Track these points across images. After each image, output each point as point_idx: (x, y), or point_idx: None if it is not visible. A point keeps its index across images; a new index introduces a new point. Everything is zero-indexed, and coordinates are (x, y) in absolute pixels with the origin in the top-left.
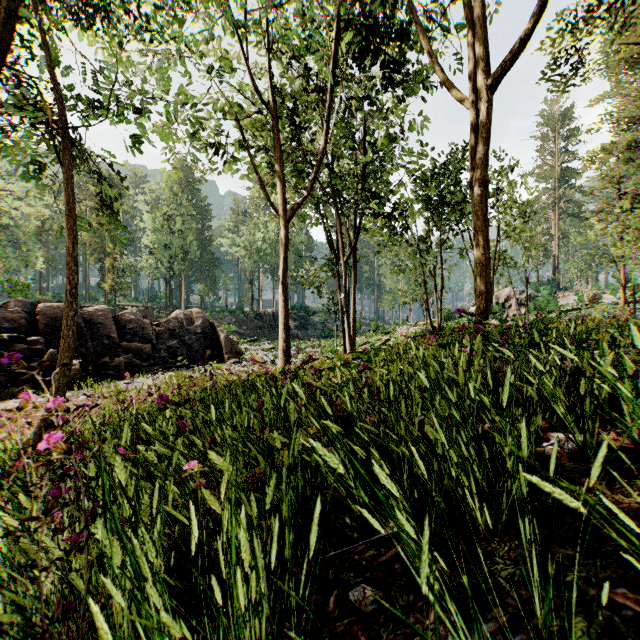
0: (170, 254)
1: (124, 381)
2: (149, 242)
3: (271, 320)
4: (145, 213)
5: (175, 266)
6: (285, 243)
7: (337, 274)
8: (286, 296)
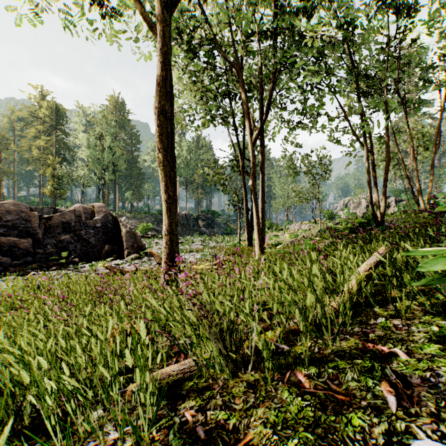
0: (101, 166)
1: None
2: (84, 156)
3: (184, 220)
4: (80, 132)
5: (106, 176)
6: (164, 49)
7: (241, 169)
8: (168, 151)
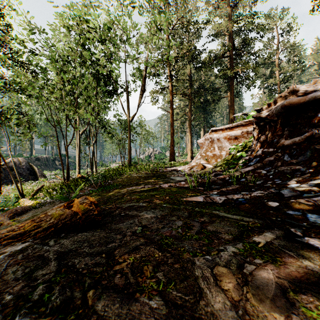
0: None
1: (3, 187)
2: None
3: (45, 161)
4: None
5: None
6: (79, 140)
7: (88, 144)
8: (79, 156)
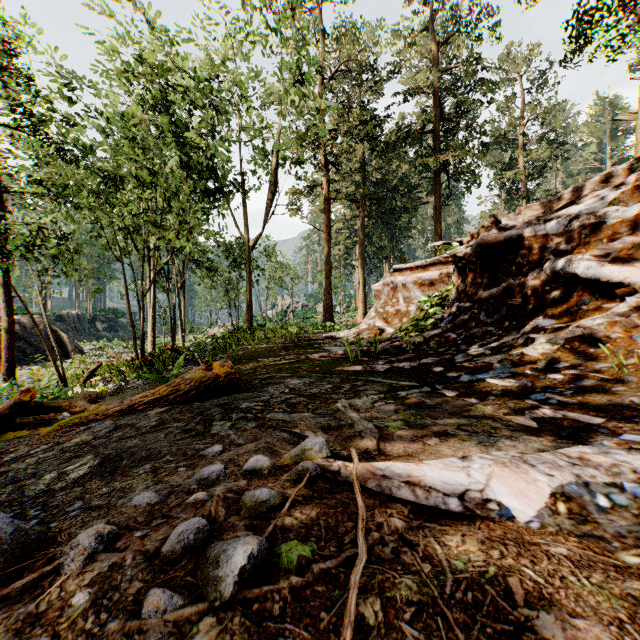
0: None
1: None
2: None
3: (76, 322)
4: None
5: None
6: (154, 284)
7: (167, 290)
8: (154, 312)
